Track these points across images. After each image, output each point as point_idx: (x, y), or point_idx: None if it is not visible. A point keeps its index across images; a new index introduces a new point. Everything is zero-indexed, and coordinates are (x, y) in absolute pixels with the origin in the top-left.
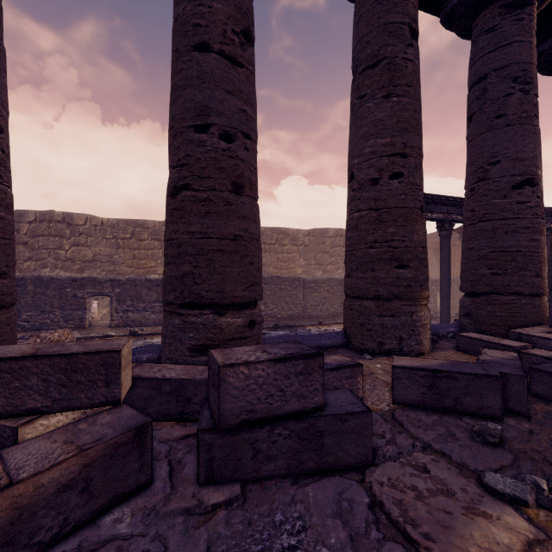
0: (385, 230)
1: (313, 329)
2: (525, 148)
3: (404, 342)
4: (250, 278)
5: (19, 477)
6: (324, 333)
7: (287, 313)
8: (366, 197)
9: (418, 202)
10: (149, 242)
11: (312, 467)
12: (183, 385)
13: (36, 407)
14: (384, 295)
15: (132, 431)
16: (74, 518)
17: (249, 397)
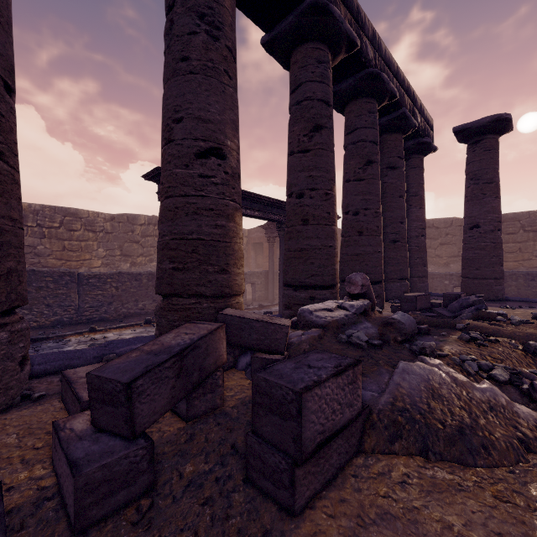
0: None
1: (76, 339)
2: (210, 107)
3: None
4: None
5: None
6: None
7: (50, 319)
8: None
9: None
10: None
11: None
12: None
13: None
14: None
15: None
16: None
17: None
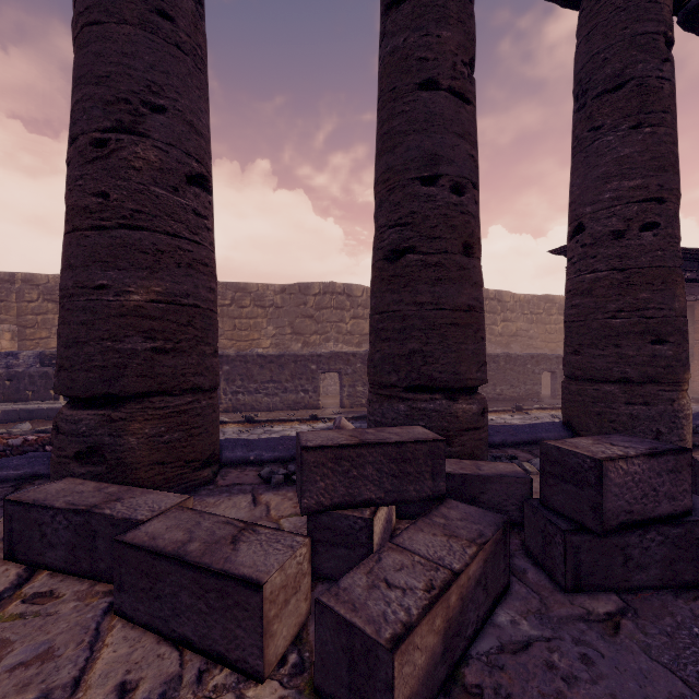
0: (634, 296)
1: None
2: None
3: (663, 438)
4: (482, 356)
5: (454, 567)
6: (535, 424)
7: None
8: (605, 255)
9: (678, 259)
10: (252, 310)
11: (688, 579)
12: (467, 481)
13: (371, 498)
14: (634, 377)
15: (501, 528)
16: (480, 616)
17: (627, 495)
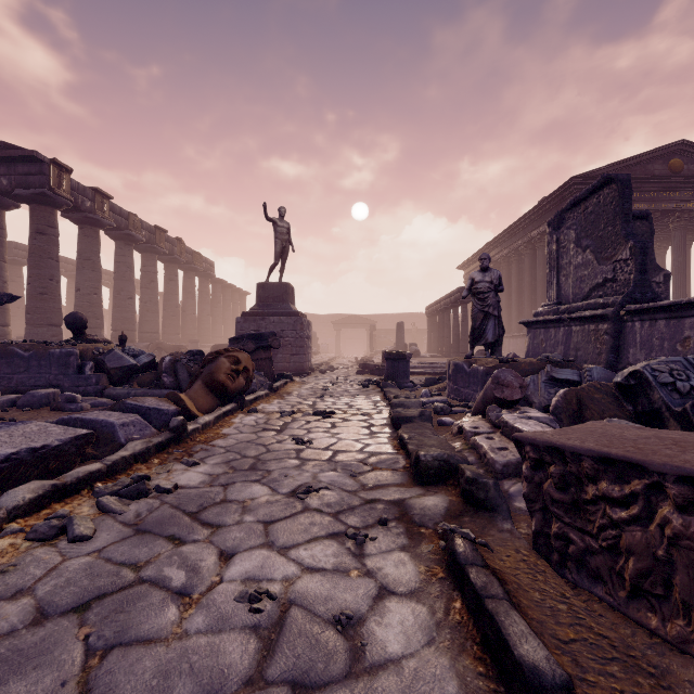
0: None
1: None
2: None
3: None
4: None
5: None
6: None
7: None
8: None
9: None
10: None
11: None
12: None
13: None
14: None
15: None
16: None
17: None
